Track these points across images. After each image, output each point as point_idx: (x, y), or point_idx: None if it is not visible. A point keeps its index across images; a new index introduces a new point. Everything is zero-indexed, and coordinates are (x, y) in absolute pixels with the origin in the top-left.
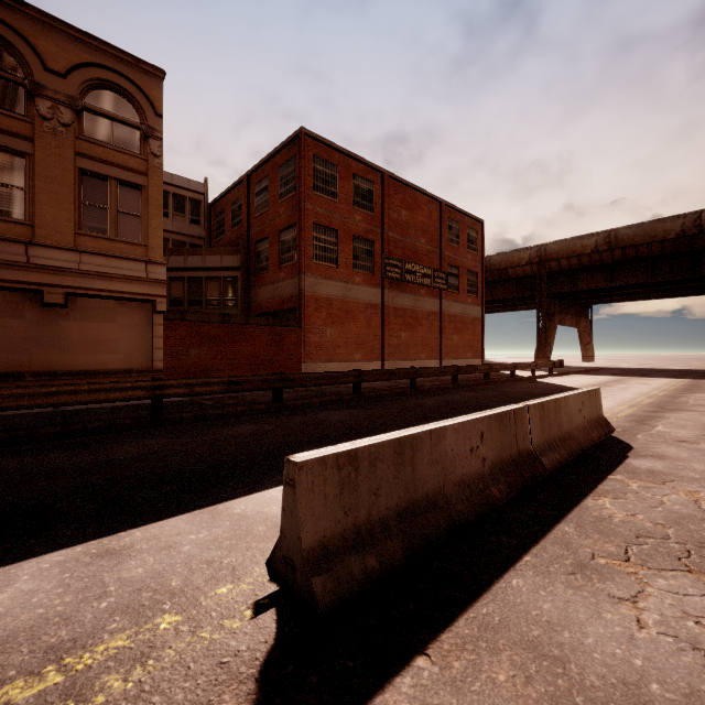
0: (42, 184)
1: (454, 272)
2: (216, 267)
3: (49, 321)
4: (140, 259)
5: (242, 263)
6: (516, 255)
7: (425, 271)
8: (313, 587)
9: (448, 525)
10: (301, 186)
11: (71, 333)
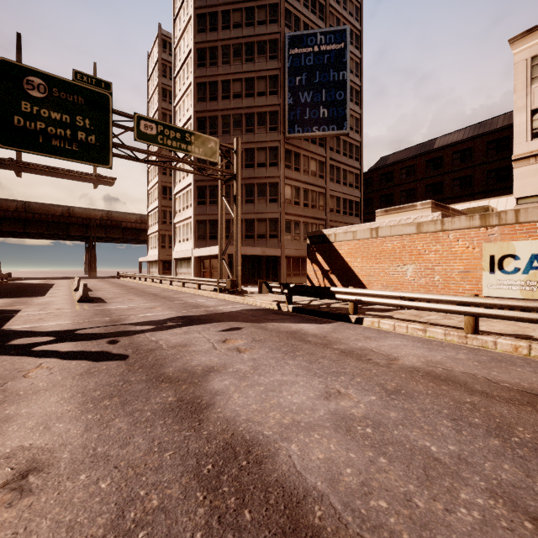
0: None
1: None
2: None
3: None
4: None
5: None
6: None
7: None
8: None
9: None
10: None
11: None
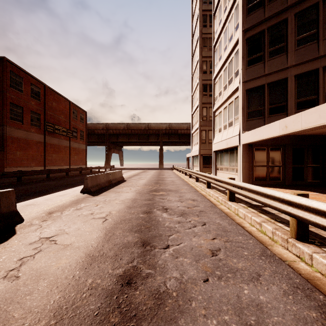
0: None
1: (75, 130)
2: None
3: None
4: None
5: None
6: (98, 125)
7: (64, 129)
8: (91, 190)
9: (102, 187)
10: (4, 84)
11: None
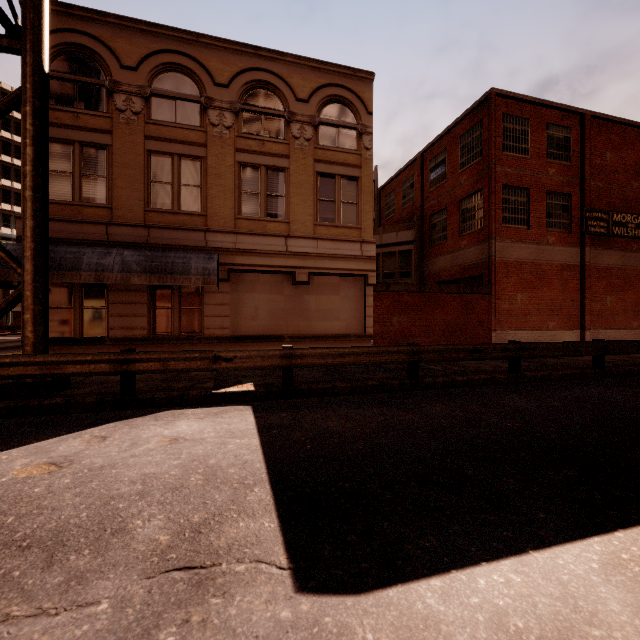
0: (294, 189)
1: None
2: (392, 243)
3: (297, 295)
4: (356, 240)
5: (416, 237)
6: None
7: (639, 221)
8: None
9: None
10: (491, 149)
11: (310, 304)
